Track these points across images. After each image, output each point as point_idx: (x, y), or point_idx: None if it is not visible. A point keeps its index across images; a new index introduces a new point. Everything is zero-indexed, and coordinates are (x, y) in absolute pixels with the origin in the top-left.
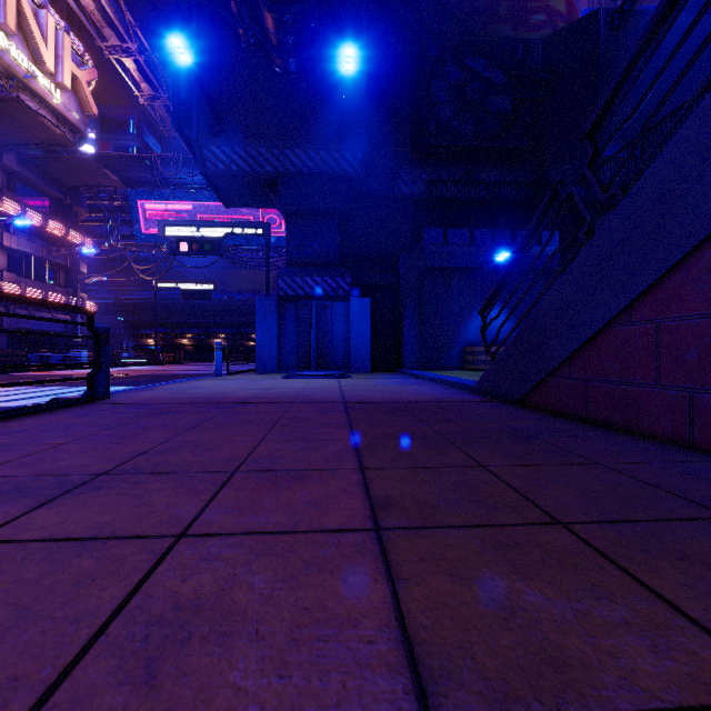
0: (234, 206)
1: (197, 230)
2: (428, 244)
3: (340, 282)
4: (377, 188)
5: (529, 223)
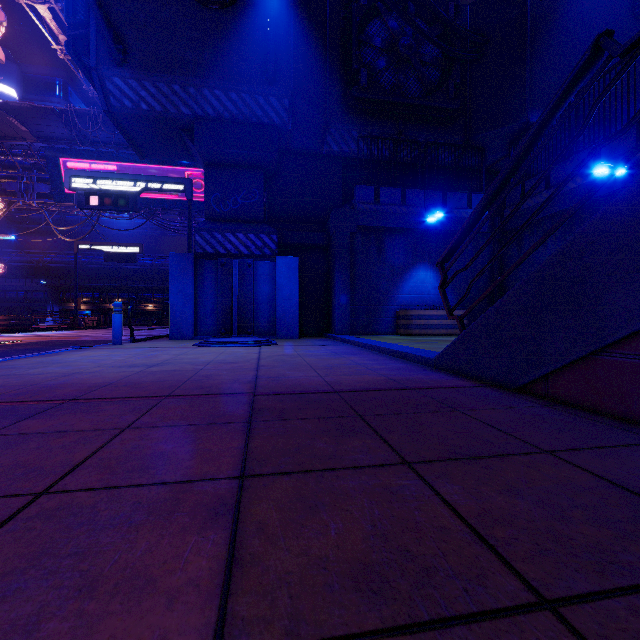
0: (150, 156)
1: (109, 183)
2: (359, 202)
3: (265, 240)
4: (305, 142)
5: (456, 189)
